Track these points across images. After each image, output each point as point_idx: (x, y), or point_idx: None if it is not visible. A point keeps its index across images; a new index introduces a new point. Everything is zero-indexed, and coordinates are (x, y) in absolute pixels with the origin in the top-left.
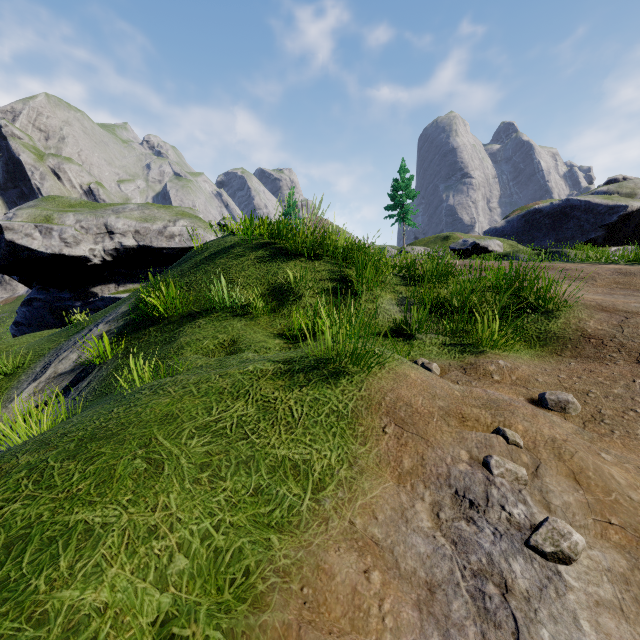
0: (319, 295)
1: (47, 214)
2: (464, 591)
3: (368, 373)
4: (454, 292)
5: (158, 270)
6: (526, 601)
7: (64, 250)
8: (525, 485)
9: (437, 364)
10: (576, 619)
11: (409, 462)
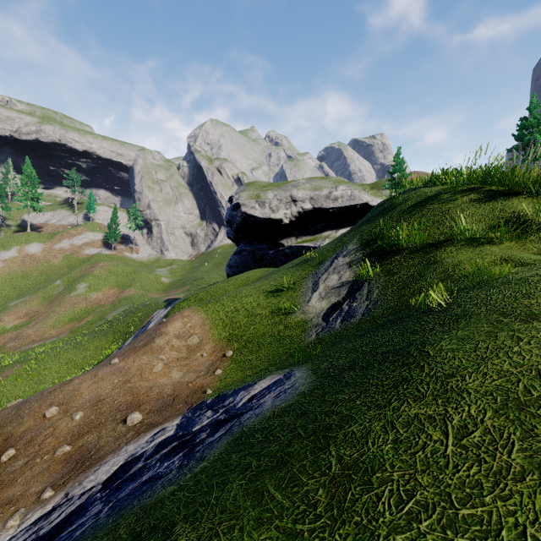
0: None
1: (257, 193)
2: None
3: None
4: None
5: (322, 225)
6: None
7: (271, 215)
8: None
9: None
10: None
11: None
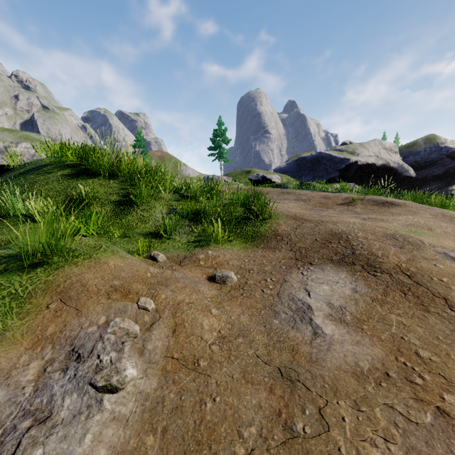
0: (106, 205)
1: None
2: (3, 430)
3: (65, 262)
4: (205, 205)
5: None
6: (51, 428)
7: None
8: (136, 337)
9: (166, 255)
10: (86, 434)
11: (52, 329)
